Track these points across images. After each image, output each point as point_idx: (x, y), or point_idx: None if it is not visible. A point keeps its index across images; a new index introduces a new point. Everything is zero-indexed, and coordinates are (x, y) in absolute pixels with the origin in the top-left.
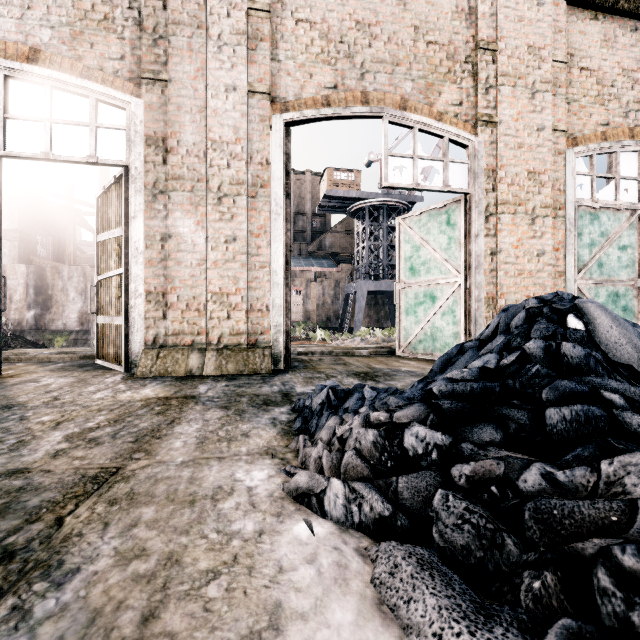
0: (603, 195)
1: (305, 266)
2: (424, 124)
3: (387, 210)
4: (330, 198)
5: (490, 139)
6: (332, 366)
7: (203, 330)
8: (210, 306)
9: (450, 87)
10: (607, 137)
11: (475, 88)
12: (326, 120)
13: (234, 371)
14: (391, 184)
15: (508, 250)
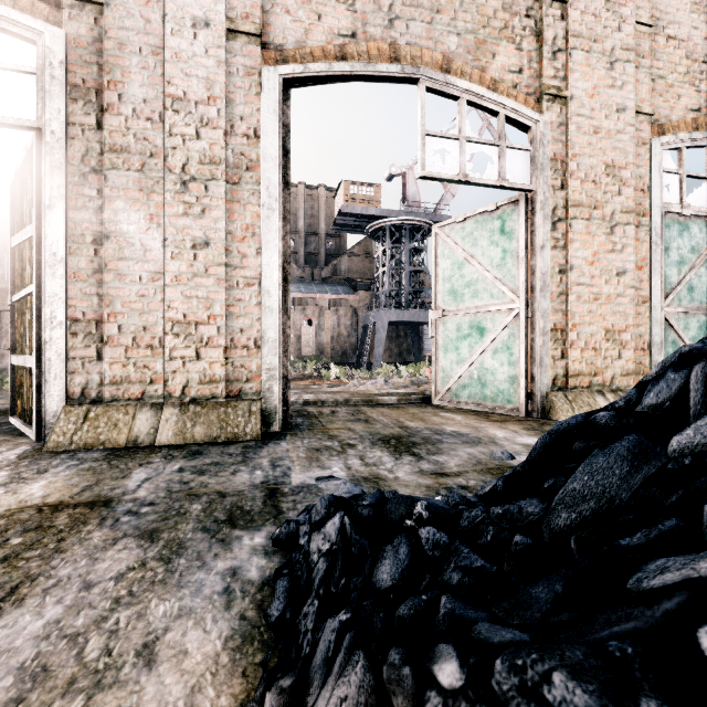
0: (694, 200)
1: (318, 293)
2: (474, 94)
3: (410, 230)
4: (346, 215)
5: (558, 120)
6: (349, 425)
7: (159, 376)
8: (170, 341)
9: (507, 47)
10: (699, 126)
11: (539, 51)
12: (341, 81)
13: (204, 438)
14: (430, 173)
15: (581, 267)
